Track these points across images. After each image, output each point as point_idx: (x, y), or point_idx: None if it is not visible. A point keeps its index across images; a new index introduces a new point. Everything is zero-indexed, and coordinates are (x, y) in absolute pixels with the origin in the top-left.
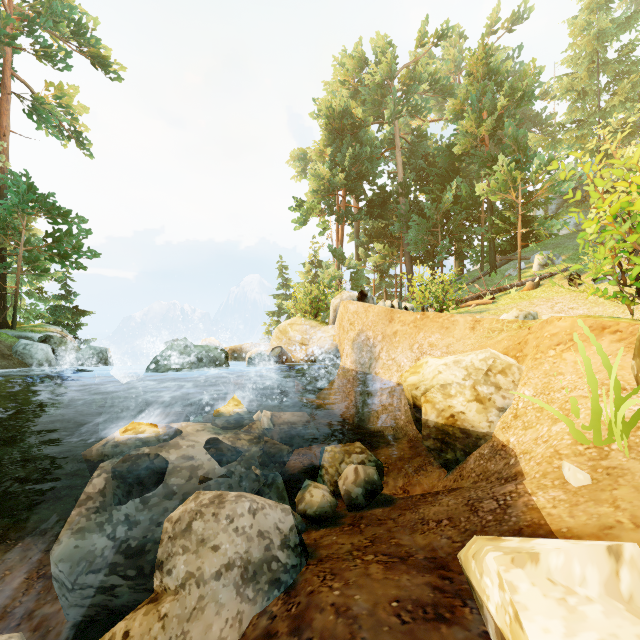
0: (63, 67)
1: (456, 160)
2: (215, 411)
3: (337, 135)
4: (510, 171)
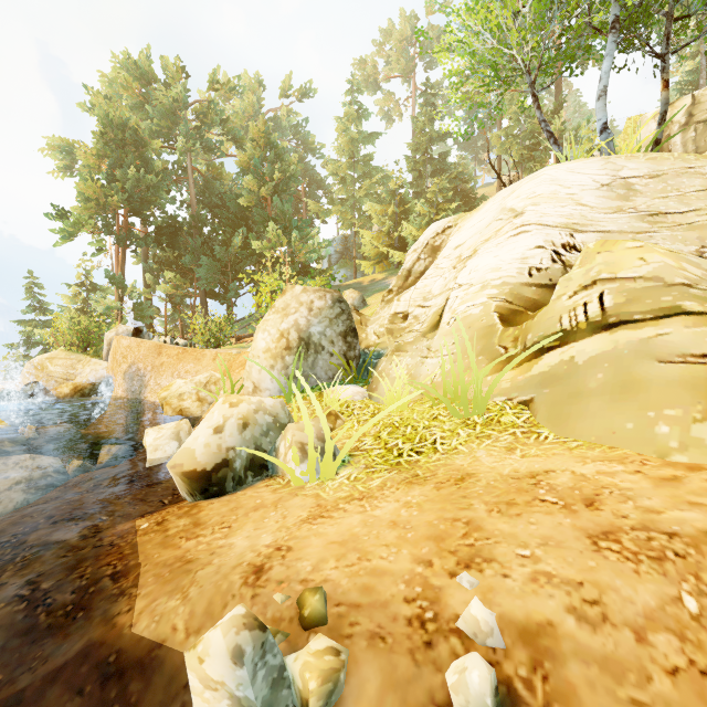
0: None
1: (245, 209)
2: None
3: (117, 147)
4: (278, 236)
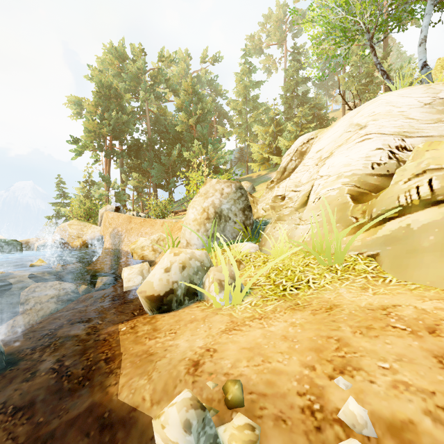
0: None
1: (180, 133)
2: (31, 264)
3: (106, 100)
4: (200, 149)
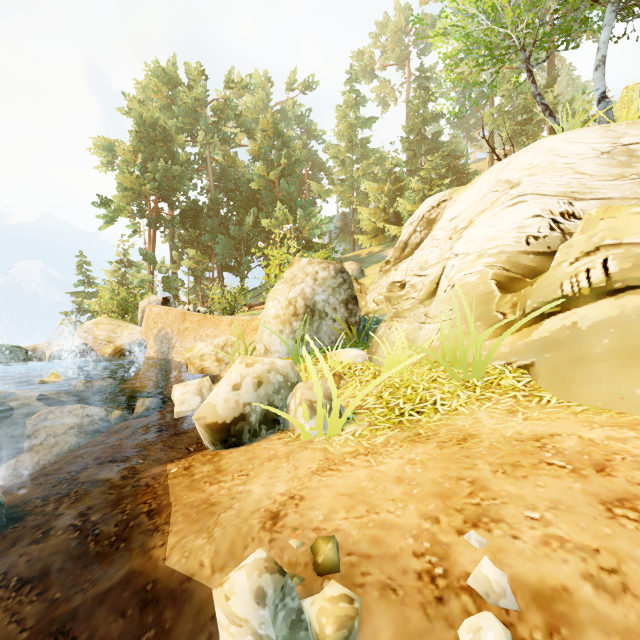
0: None
1: (256, 192)
2: (41, 380)
3: (149, 143)
4: (285, 215)
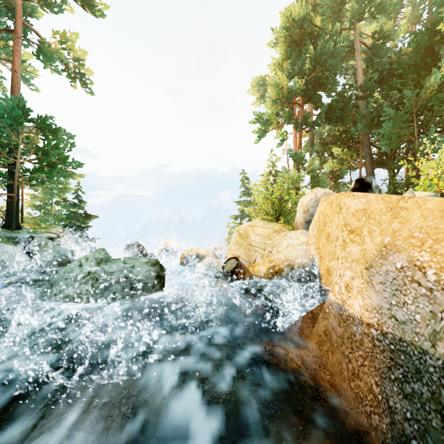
0: (59, 11)
1: (437, 43)
2: None
3: (295, 46)
4: None
